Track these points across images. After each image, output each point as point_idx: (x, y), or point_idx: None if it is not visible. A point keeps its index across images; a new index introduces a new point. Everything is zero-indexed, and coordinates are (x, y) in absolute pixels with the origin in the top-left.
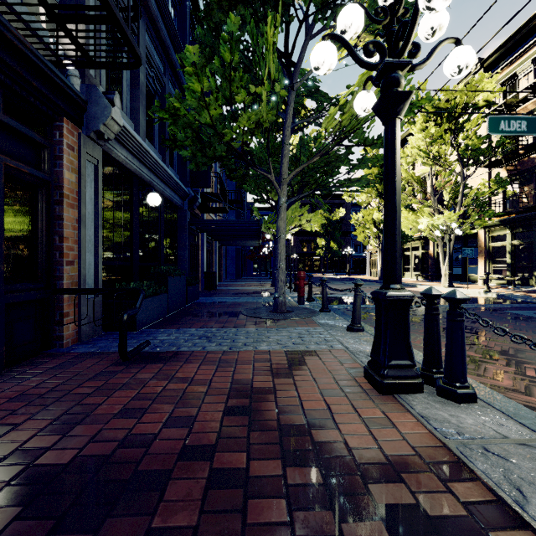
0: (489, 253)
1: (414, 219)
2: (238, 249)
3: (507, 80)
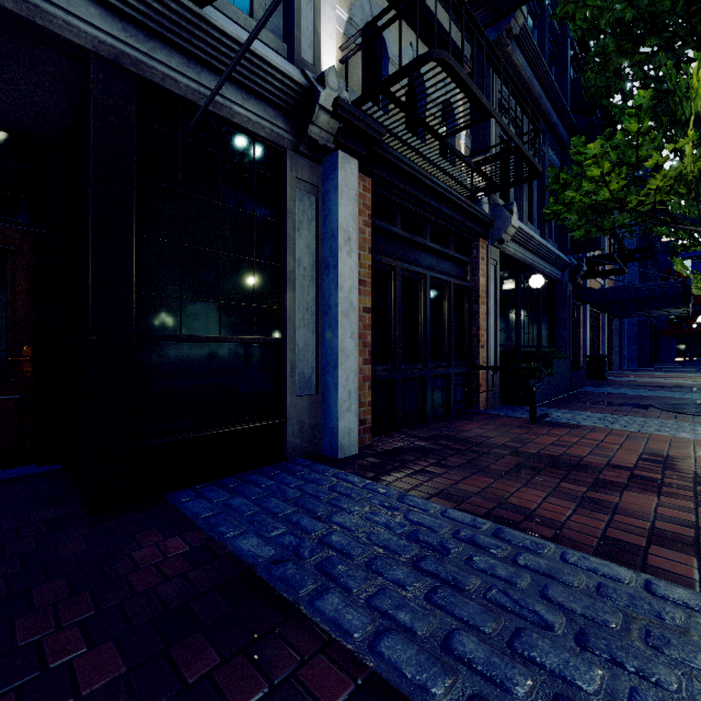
0: None
1: None
2: (642, 321)
3: None
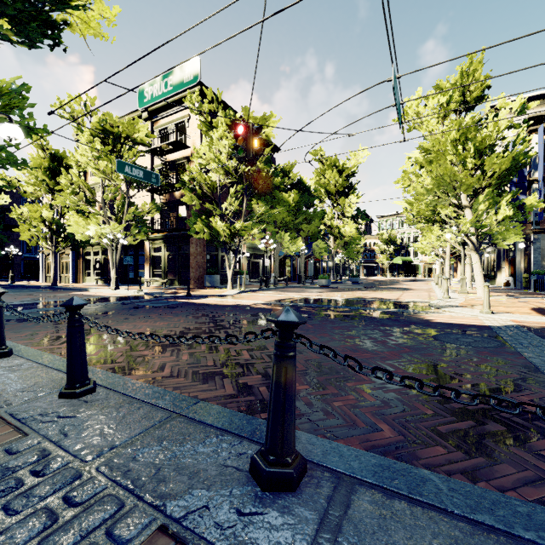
0: (152, 260)
1: (86, 224)
2: None
3: (163, 130)
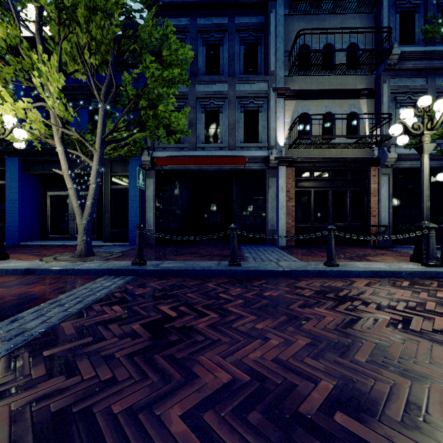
0: None
1: None
2: None
3: None
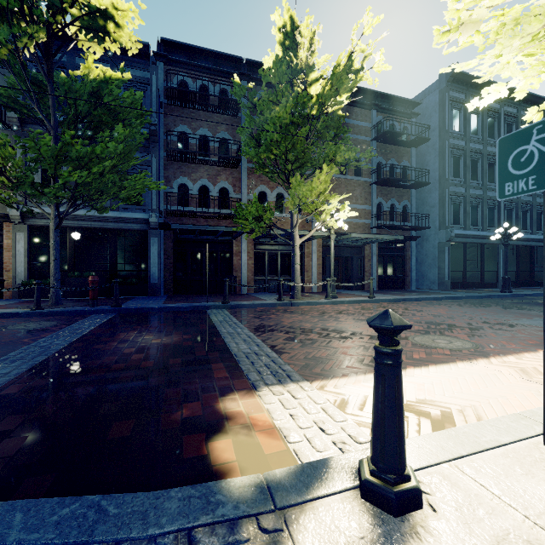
0: None
1: None
2: (440, 243)
3: None
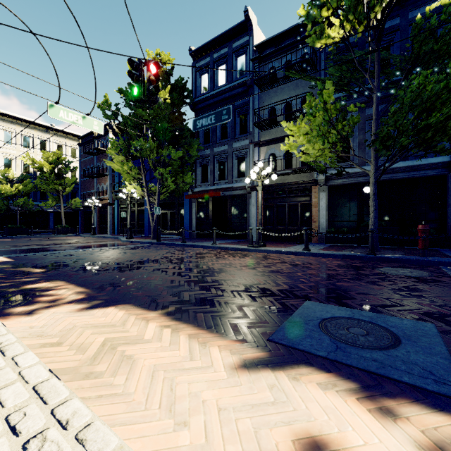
0: None
1: None
2: None
3: None
